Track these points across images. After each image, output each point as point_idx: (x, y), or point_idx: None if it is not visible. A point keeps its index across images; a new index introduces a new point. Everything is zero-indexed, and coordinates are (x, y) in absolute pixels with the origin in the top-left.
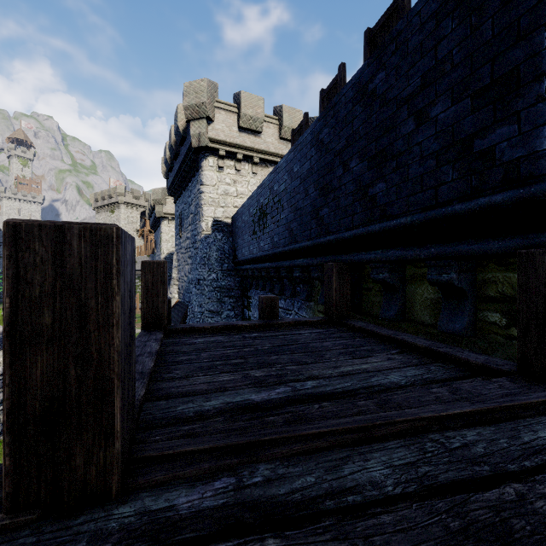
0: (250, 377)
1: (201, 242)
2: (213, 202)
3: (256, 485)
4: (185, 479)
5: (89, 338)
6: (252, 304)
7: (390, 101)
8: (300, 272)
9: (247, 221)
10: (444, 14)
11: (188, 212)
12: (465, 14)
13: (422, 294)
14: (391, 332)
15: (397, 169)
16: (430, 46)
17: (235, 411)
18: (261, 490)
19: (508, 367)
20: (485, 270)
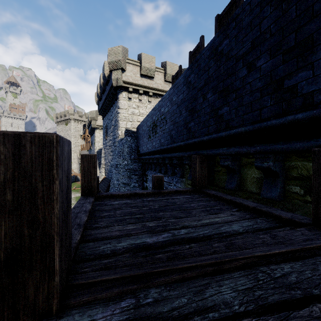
0: (146, 227)
1: (118, 142)
2: (125, 119)
3: (148, 304)
4: (102, 300)
5: (37, 209)
6: (148, 179)
7: (231, 57)
8: (177, 160)
9: (145, 130)
10: (265, 3)
11: (111, 125)
12: (278, 3)
13: (251, 174)
14: (232, 197)
15: (236, 98)
16: (256, 23)
17: (136, 250)
18: (152, 308)
19: (306, 220)
20: (290, 160)
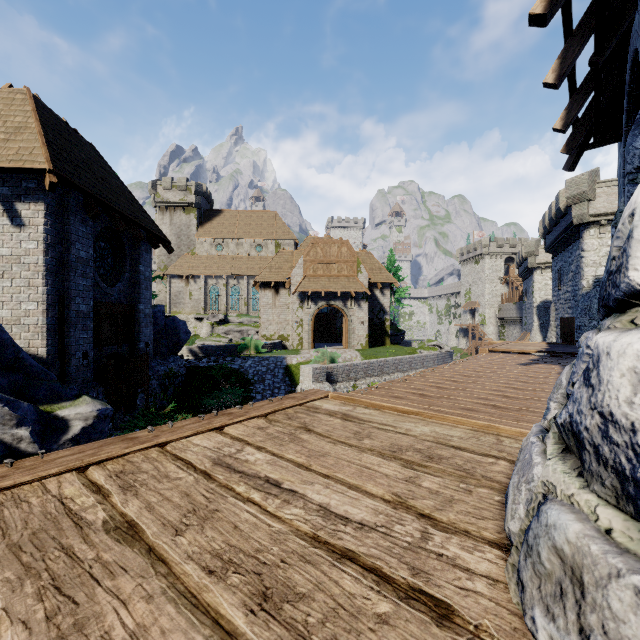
0: None
1: (582, 297)
2: (594, 264)
3: None
4: None
5: (571, 328)
6: None
7: None
8: None
9: None
10: None
11: (568, 270)
12: None
13: None
14: None
15: None
16: None
17: None
18: None
19: None
20: None
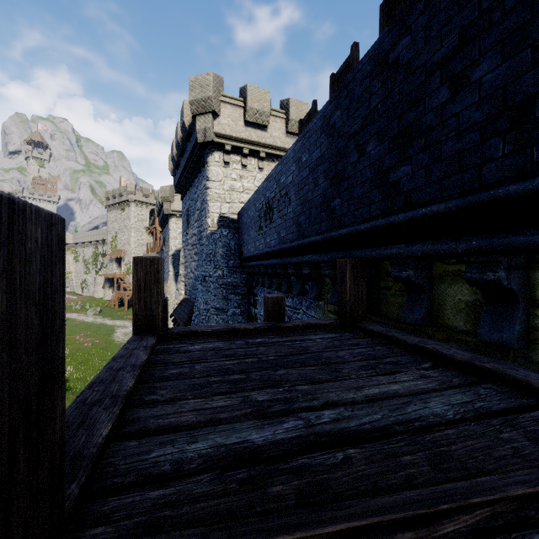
0: (251, 402)
1: (207, 239)
2: (219, 198)
3: None
4: None
5: None
6: (258, 302)
7: (417, 70)
8: (309, 269)
9: (253, 216)
10: None
11: (195, 209)
12: None
13: (455, 295)
14: (417, 339)
15: (426, 148)
16: None
17: (228, 461)
18: None
19: None
20: None
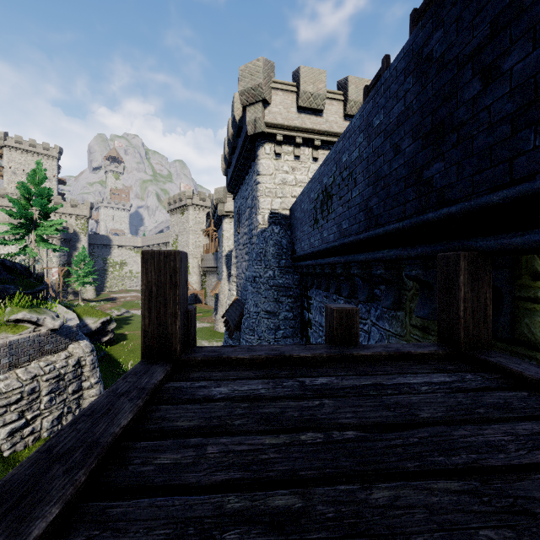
0: None
1: (257, 237)
2: (270, 193)
3: None
4: None
5: None
6: (312, 306)
7: None
8: (383, 268)
9: (307, 209)
10: None
11: (246, 207)
12: None
13: None
14: None
15: None
16: None
17: None
18: None
19: None
20: None
